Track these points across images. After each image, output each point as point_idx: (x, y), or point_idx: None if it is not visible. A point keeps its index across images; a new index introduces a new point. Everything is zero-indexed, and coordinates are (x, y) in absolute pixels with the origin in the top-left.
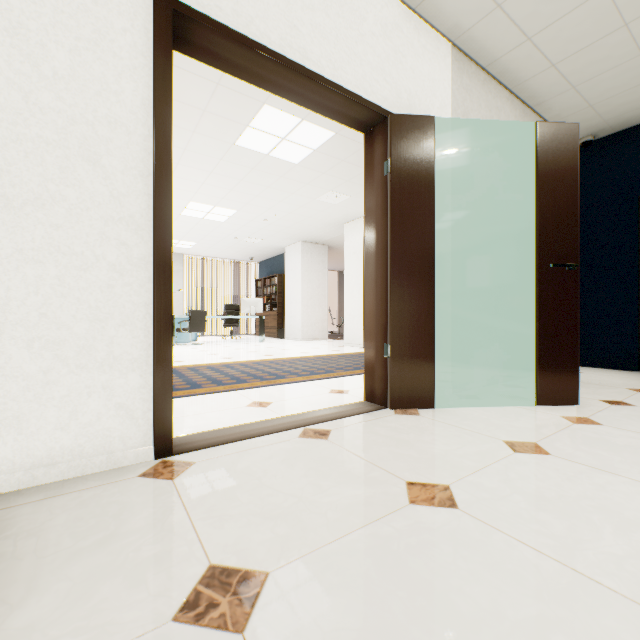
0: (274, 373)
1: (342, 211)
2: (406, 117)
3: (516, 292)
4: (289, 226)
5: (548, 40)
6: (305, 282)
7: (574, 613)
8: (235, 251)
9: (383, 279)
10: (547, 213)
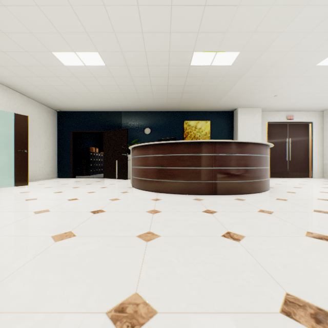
0: None
1: None
2: None
3: None
4: None
5: (26, 88)
6: None
7: None
8: None
9: None
10: (18, 137)
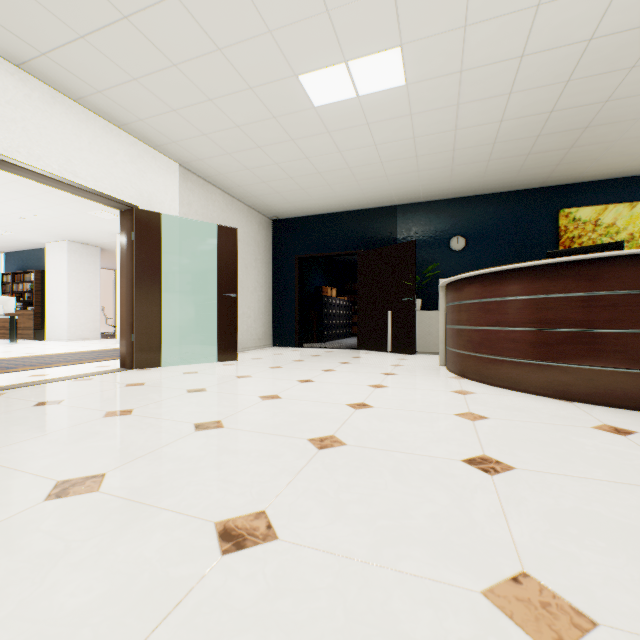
0: (44, 362)
1: (115, 225)
2: (145, 211)
3: None
4: (53, 227)
5: (232, 177)
6: (73, 282)
7: (160, 391)
8: None
9: (131, 297)
10: (223, 269)
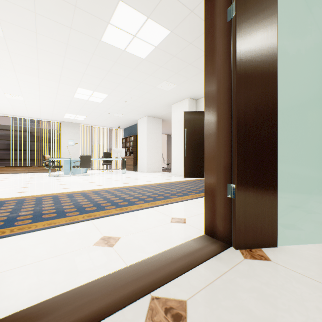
0: (127, 199)
1: (171, 96)
2: None
3: (303, 140)
4: (139, 106)
5: None
6: (149, 139)
7: None
8: (109, 122)
9: (226, 121)
10: None
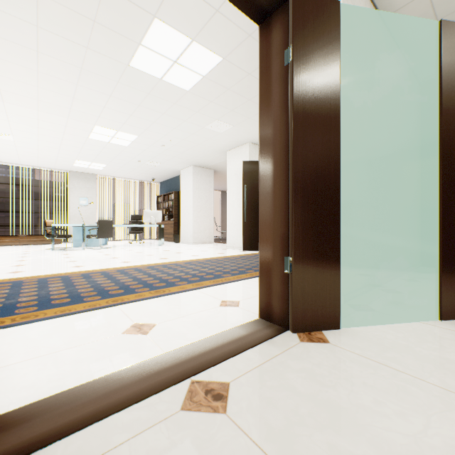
0: (165, 279)
1: (226, 139)
2: None
3: (386, 203)
4: (182, 152)
5: None
6: (196, 198)
7: None
8: (139, 173)
9: (282, 183)
10: (450, 117)
